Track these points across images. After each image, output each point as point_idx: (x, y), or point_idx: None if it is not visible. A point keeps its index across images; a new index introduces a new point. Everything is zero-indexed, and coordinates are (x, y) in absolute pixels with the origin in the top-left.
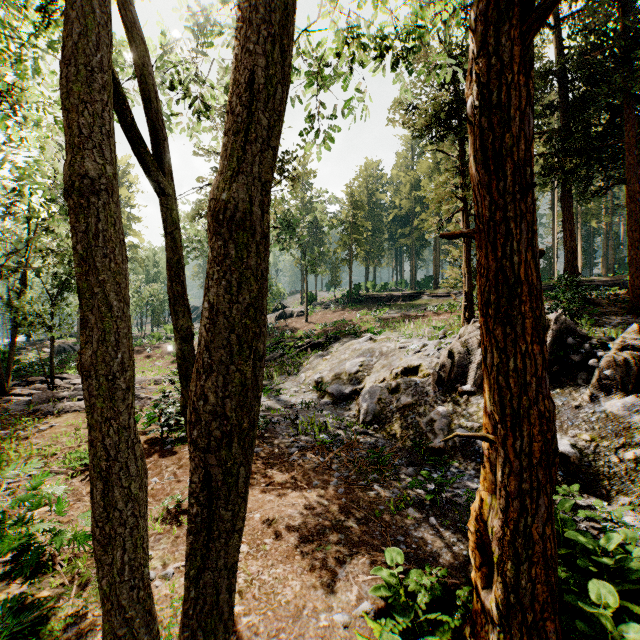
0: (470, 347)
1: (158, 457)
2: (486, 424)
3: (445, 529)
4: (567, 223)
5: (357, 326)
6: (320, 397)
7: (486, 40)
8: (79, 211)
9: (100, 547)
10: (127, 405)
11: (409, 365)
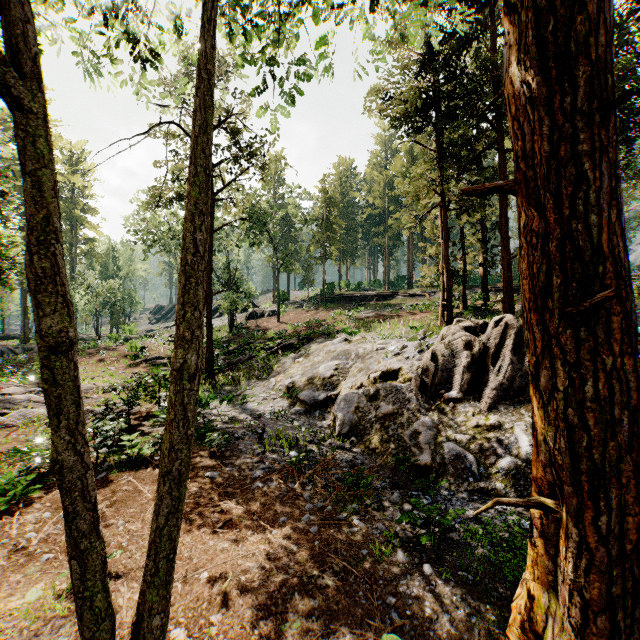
0: (454, 349)
1: None
2: (539, 479)
3: (444, 581)
4: None
5: (331, 326)
6: (291, 404)
7: None
8: None
9: None
10: None
11: (388, 369)
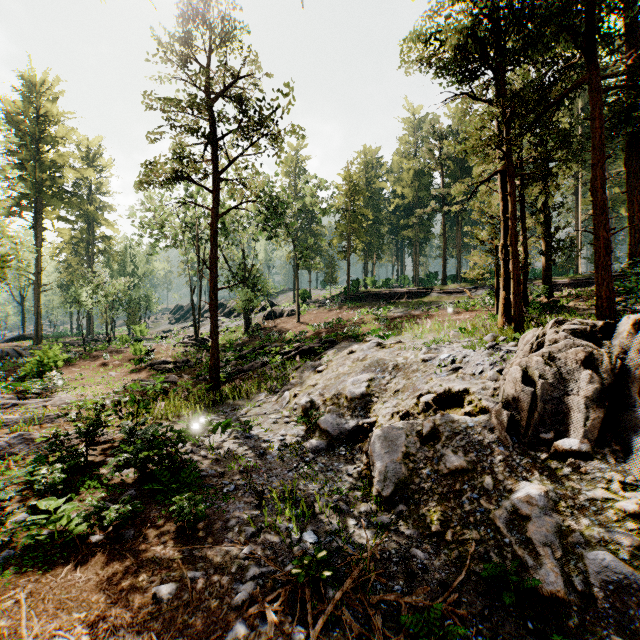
0: (561, 366)
1: None
2: None
3: None
4: (633, 193)
5: (358, 327)
6: (308, 433)
7: None
8: None
9: None
10: None
11: (446, 390)
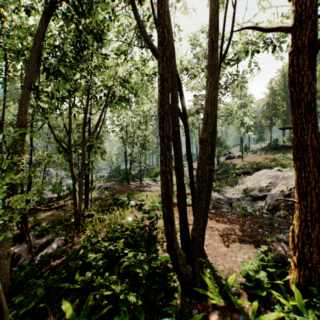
0: None
1: (177, 208)
2: (295, 197)
3: None
4: None
5: (272, 163)
6: (245, 197)
7: (292, 61)
8: (174, 138)
9: (178, 202)
10: (182, 176)
11: None
